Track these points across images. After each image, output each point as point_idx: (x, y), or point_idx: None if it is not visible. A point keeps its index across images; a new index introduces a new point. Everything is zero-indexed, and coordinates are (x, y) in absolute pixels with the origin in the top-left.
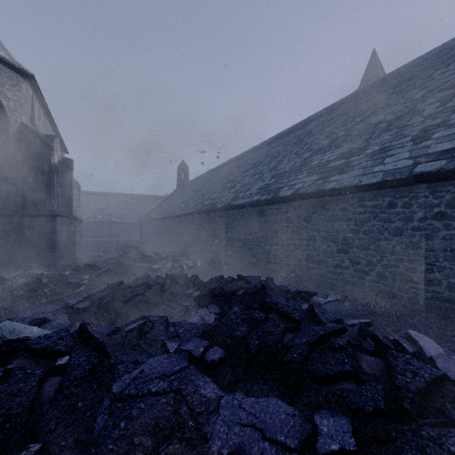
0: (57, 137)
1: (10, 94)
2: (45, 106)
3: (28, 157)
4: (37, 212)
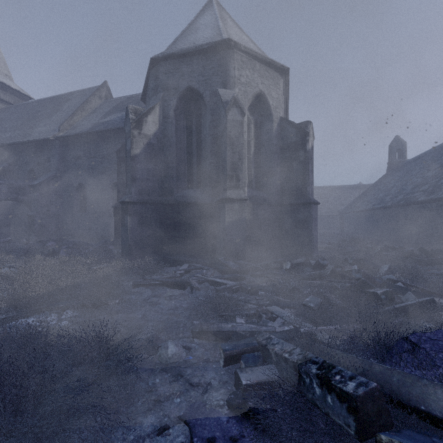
0: (311, 122)
1: (273, 94)
2: (286, 103)
3: (285, 149)
4: (294, 200)
